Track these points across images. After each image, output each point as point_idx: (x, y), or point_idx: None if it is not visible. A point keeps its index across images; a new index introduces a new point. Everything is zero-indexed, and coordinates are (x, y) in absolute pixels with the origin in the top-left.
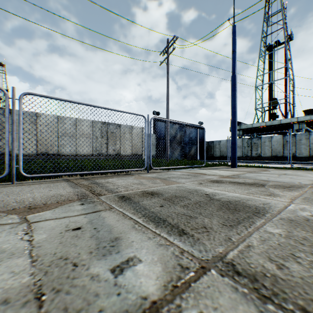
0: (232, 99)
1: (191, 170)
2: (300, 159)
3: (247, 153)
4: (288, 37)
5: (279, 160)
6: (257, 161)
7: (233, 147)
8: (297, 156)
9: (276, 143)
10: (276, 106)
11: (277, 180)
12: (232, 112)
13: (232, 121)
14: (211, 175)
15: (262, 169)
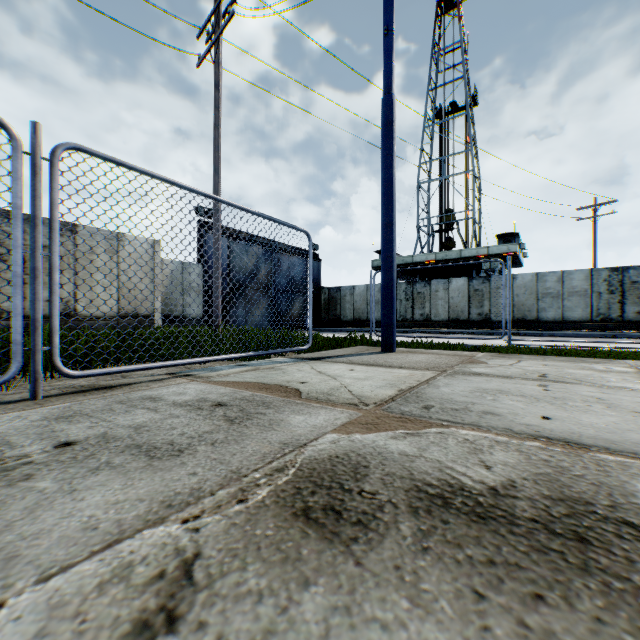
0: (385, 162)
1: (259, 370)
2: (498, 326)
3: (406, 313)
4: (472, 98)
5: (463, 327)
6: (424, 329)
7: (386, 296)
8: (493, 319)
9: (457, 294)
10: (452, 225)
11: (594, 428)
12: (385, 197)
13: (385, 221)
14: (318, 400)
15: (462, 357)
